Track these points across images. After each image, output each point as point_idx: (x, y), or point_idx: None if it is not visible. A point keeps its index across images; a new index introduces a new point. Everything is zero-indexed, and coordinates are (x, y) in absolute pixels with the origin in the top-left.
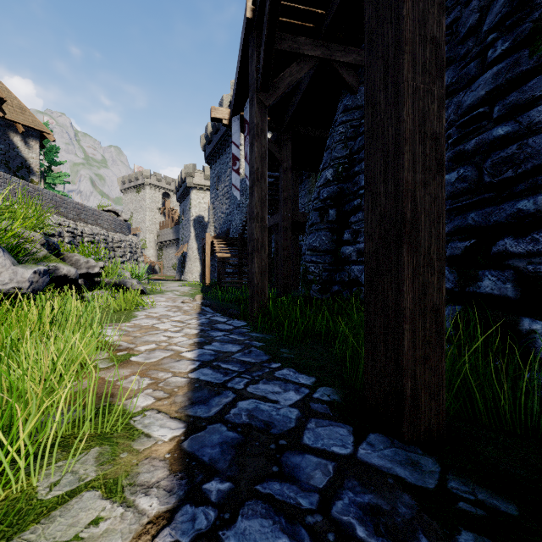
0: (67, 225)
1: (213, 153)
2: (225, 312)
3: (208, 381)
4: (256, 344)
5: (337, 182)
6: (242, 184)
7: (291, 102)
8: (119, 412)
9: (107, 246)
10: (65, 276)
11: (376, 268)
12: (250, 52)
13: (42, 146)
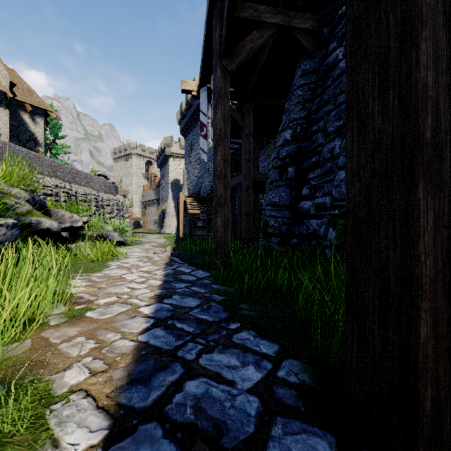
0: (63, 187)
1: (187, 126)
2: (192, 262)
3: (157, 347)
4: (216, 297)
5: (295, 141)
6: (211, 151)
7: (253, 73)
8: (40, 394)
9: (97, 204)
10: (48, 229)
11: (366, 217)
12: (214, 22)
13: (47, 122)
